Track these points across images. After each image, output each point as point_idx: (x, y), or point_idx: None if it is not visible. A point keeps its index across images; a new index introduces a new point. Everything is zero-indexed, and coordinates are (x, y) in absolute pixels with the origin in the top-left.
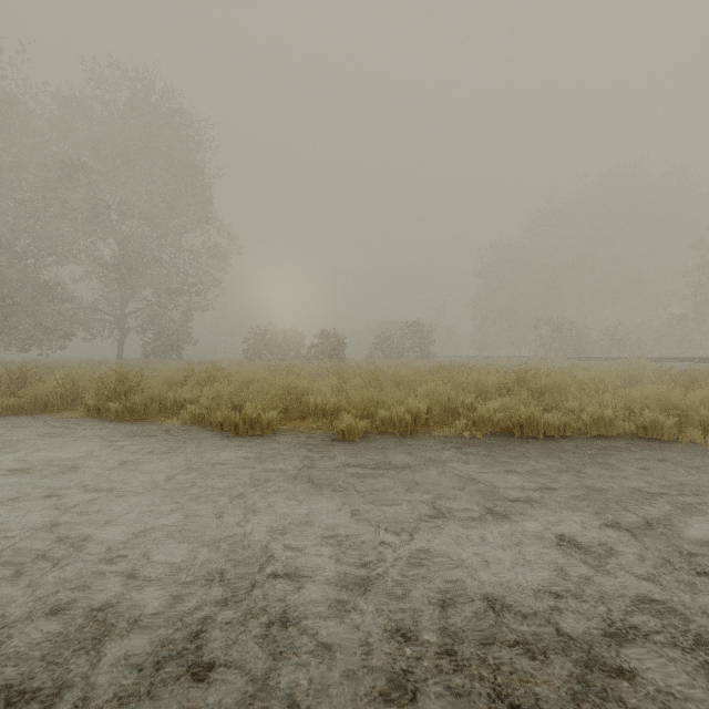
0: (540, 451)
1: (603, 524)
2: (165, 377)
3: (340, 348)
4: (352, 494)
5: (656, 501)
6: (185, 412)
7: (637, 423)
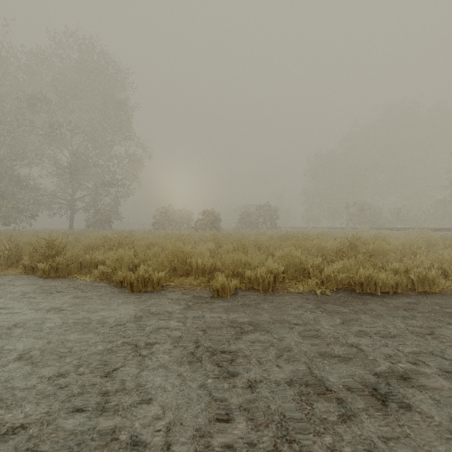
0: (384, 308)
1: None
2: (88, 242)
3: (217, 222)
4: (225, 363)
5: None
6: (96, 271)
7: None
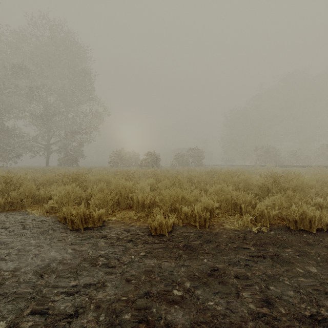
0: None
1: None
2: (48, 178)
3: (157, 161)
4: None
5: None
6: (45, 205)
7: None
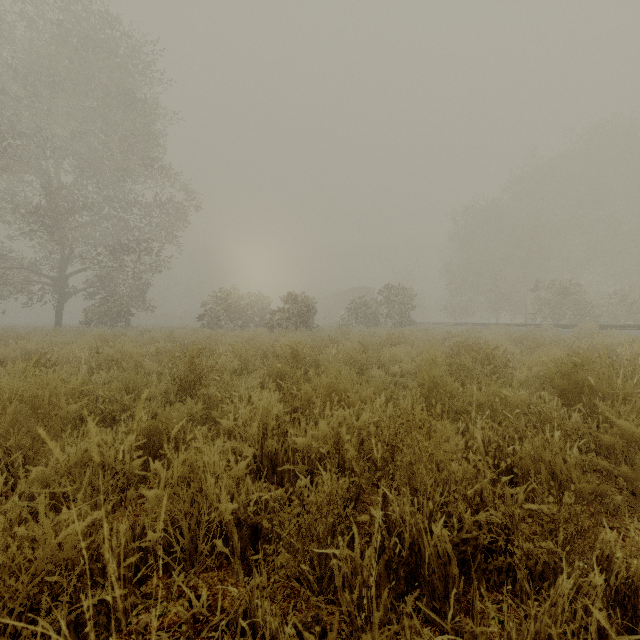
0: None
1: None
2: None
3: (308, 314)
4: None
5: None
6: None
7: None
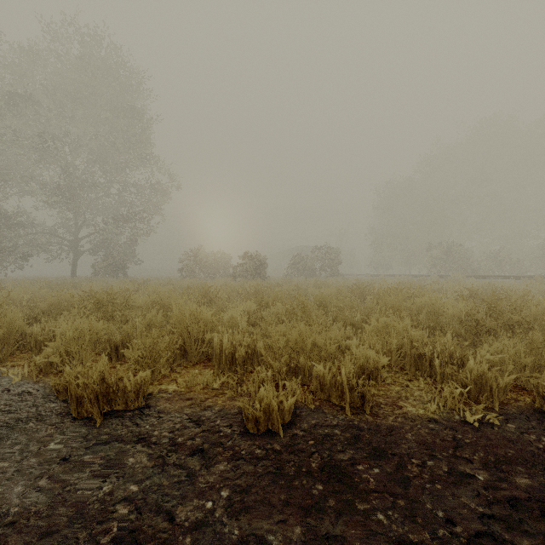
0: None
1: None
2: (57, 301)
3: (262, 267)
4: None
5: None
6: (37, 358)
7: None
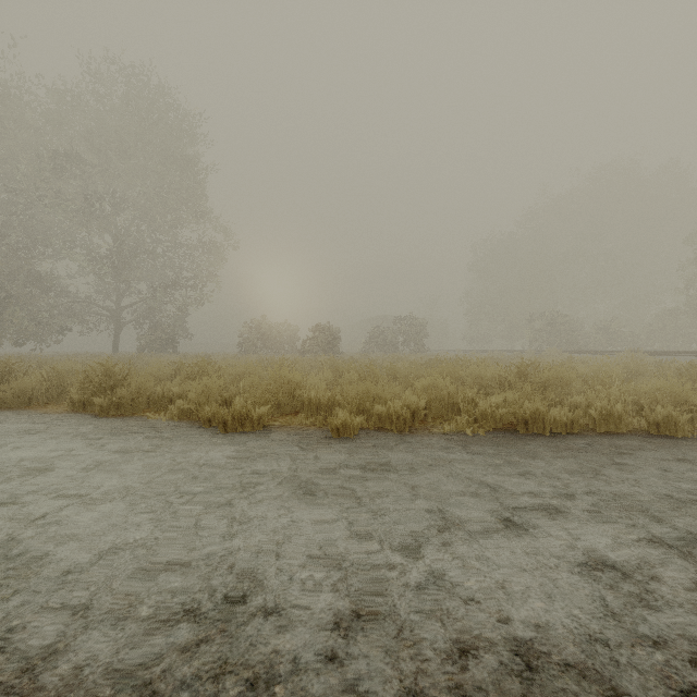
0: (548, 450)
1: (635, 538)
2: (155, 370)
3: (335, 342)
4: (348, 501)
5: (688, 509)
6: (173, 407)
7: (649, 419)
